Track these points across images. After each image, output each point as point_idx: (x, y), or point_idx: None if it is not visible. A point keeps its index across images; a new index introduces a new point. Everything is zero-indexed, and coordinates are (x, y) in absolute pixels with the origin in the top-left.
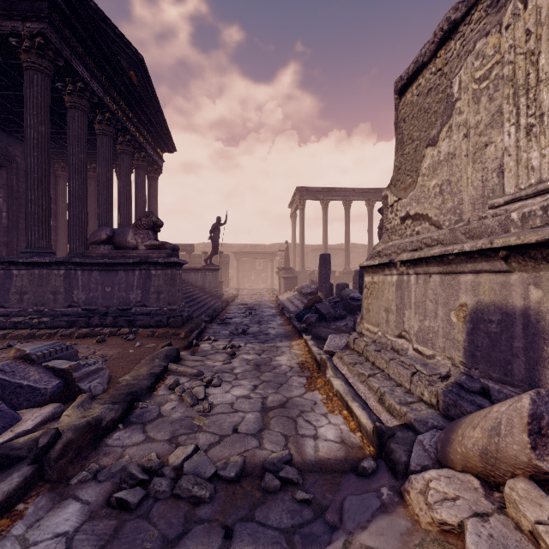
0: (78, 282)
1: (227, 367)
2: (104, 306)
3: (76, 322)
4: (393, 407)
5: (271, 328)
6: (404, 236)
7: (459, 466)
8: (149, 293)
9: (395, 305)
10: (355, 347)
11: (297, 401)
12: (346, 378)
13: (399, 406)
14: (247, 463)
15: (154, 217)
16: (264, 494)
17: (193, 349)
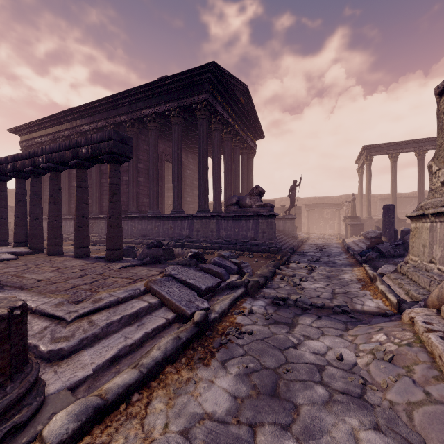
0: (222, 226)
1: (309, 275)
2: (234, 239)
3: (222, 247)
4: (413, 295)
5: (337, 260)
6: (443, 195)
7: (430, 307)
8: (258, 233)
9: (428, 242)
10: (401, 271)
11: (353, 293)
12: (390, 286)
13: (416, 294)
14: (325, 305)
15: (260, 188)
16: (334, 313)
17: (286, 266)
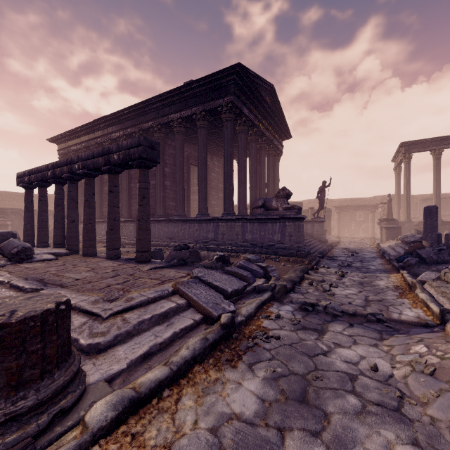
0: (247, 229)
1: (340, 281)
2: (260, 243)
3: (248, 250)
4: None
5: (371, 265)
6: None
7: None
8: (285, 236)
9: None
10: (445, 278)
11: (389, 301)
12: (432, 295)
13: None
14: (358, 312)
15: (287, 190)
16: (367, 321)
17: (314, 271)
